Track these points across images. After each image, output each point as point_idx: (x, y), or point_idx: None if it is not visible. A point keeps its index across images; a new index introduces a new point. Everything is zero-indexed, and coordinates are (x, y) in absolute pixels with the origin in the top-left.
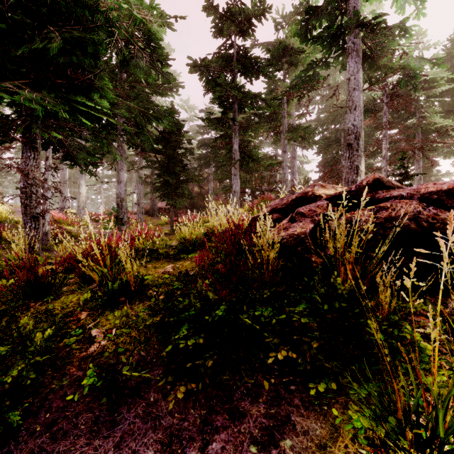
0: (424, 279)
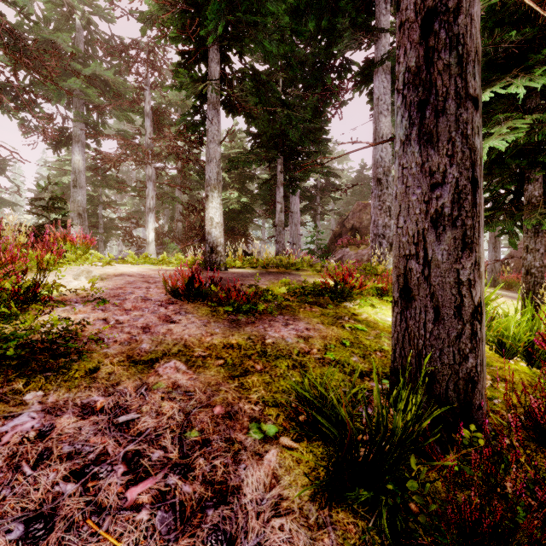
0: None
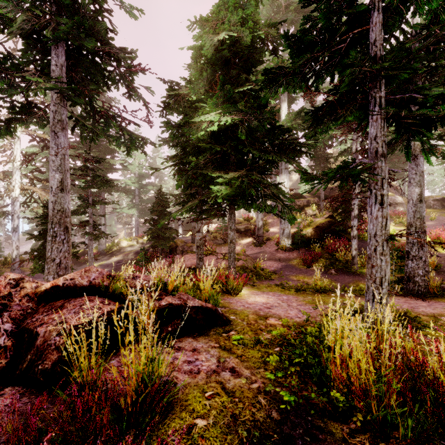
0: None
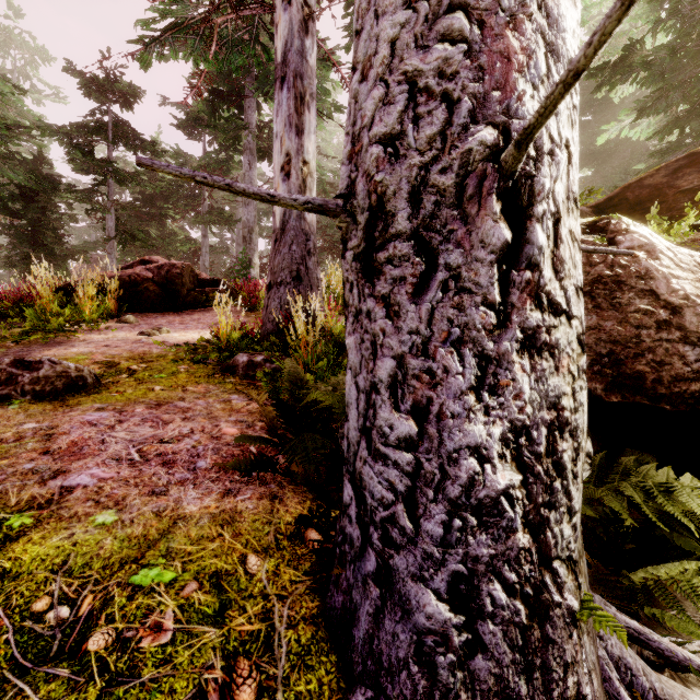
0: (130, 303)
